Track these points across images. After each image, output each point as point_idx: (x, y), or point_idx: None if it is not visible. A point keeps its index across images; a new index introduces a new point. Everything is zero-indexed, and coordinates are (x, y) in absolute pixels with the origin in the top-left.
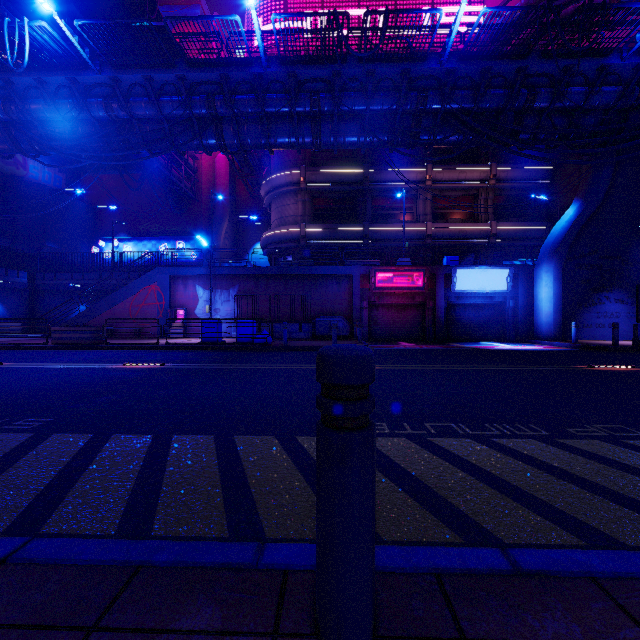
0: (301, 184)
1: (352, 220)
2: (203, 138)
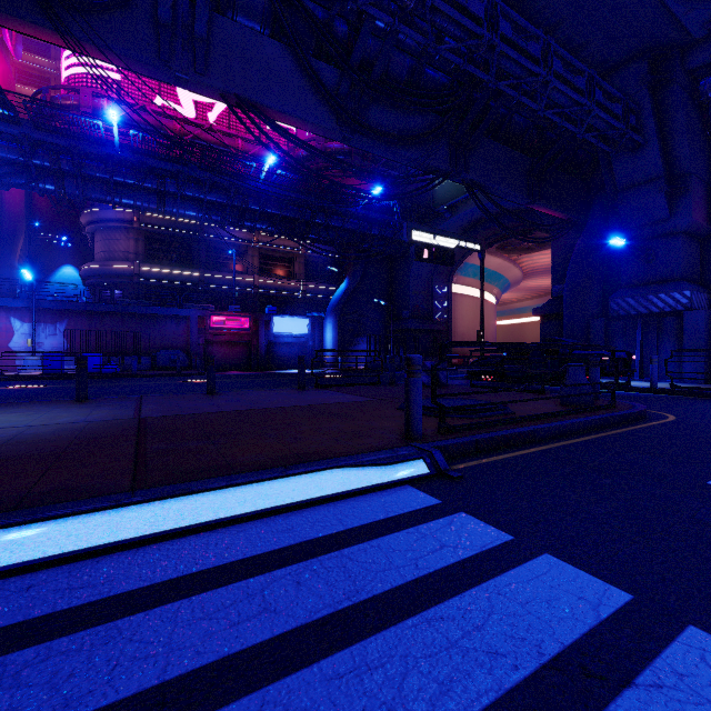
0: (134, 224)
1: (188, 264)
2: (40, 183)
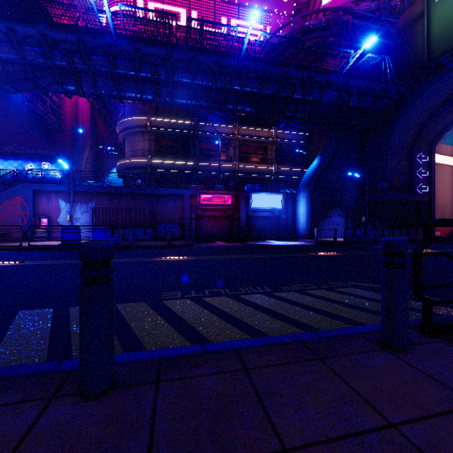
0: (148, 127)
1: (186, 156)
2: (63, 84)
